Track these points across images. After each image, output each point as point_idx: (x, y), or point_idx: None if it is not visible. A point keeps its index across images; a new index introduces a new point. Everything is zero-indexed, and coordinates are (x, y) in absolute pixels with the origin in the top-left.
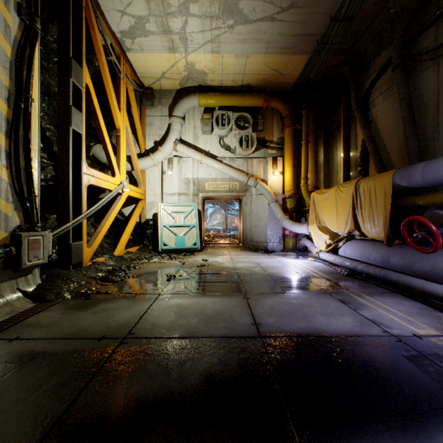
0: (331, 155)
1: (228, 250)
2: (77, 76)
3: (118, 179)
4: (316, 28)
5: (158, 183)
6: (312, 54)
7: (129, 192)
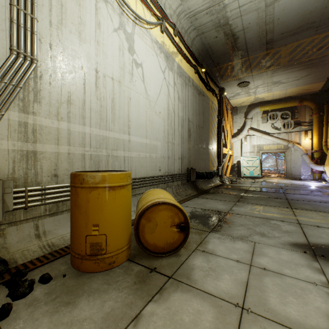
0: None
1: (276, 178)
2: (222, 123)
3: (227, 149)
4: (324, 75)
5: (239, 147)
6: (326, 82)
7: (229, 153)
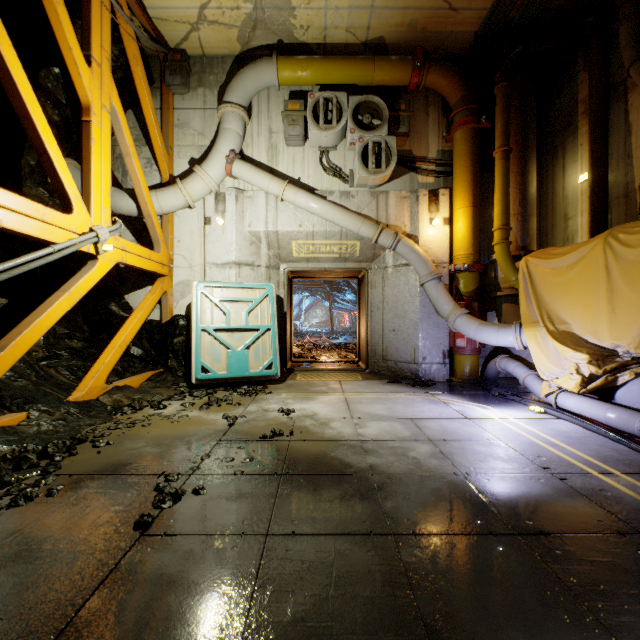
0: (548, 184)
1: (337, 378)
2: None
3: (80, 220)
4: None
5: (197, 242)
6: None
7: (122, 255)
